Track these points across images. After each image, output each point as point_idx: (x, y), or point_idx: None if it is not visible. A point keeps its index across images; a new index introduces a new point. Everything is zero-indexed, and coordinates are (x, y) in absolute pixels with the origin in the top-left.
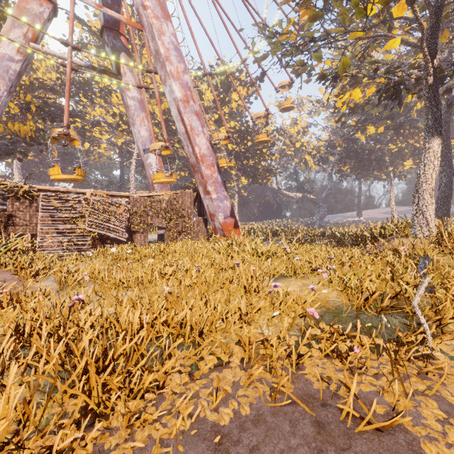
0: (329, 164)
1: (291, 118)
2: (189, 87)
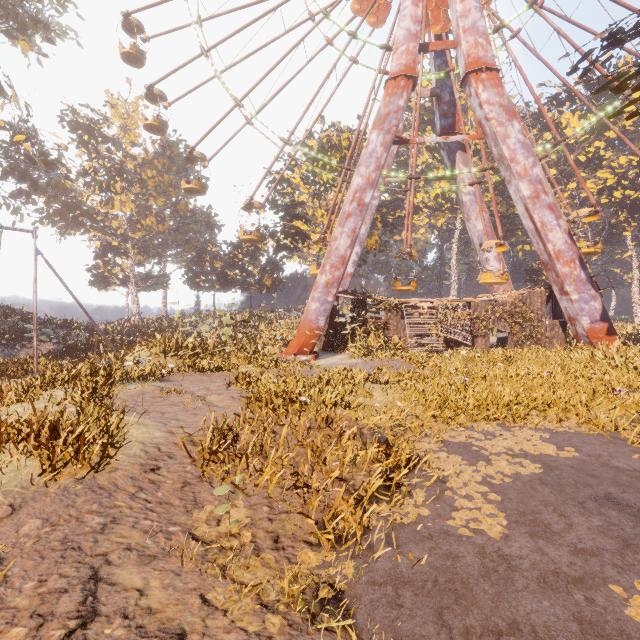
0: None
1: None
2: (539, 180)
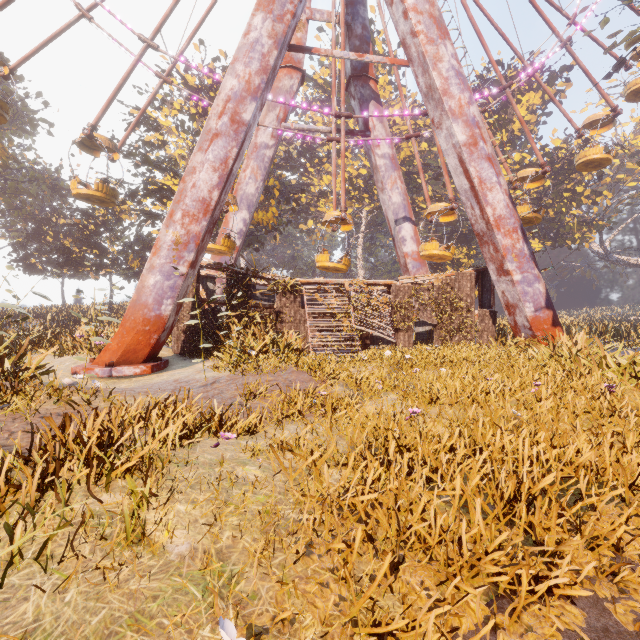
0: None
1: (636, 119)
2: (476, 123)
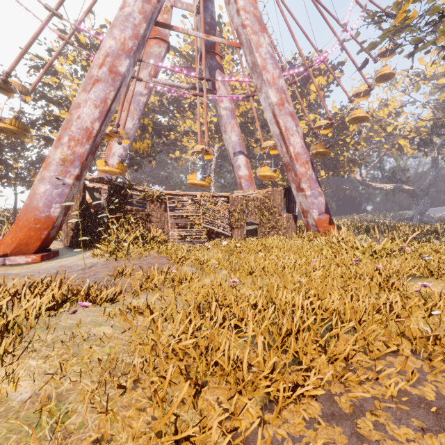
0: (433, 147)
1: (379, 99)
2: (283, 90)
